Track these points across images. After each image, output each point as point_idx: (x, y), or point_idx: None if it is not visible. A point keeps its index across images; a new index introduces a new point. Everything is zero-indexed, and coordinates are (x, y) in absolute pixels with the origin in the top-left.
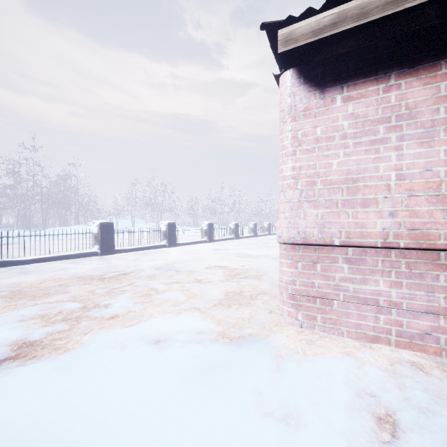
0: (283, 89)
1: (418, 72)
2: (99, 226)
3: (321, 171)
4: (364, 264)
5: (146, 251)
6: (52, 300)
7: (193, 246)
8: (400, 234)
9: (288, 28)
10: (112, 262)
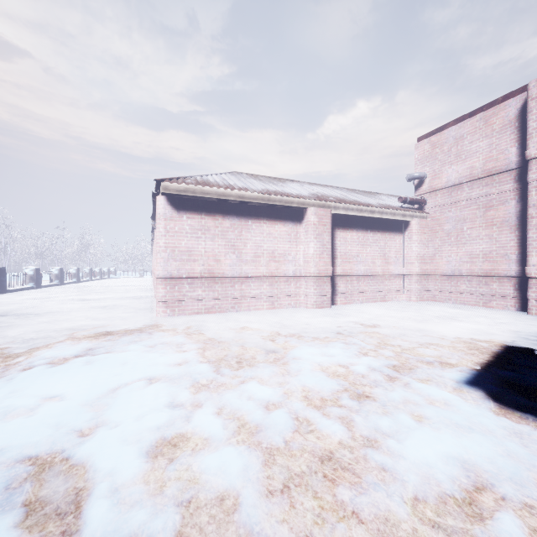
0: (160, 203)
1: (211, 216)
2: None
3: (178, 246)
4: (194, 284)
5: None
6: None
7: None
8: (205, 272)
9: (166, 183)
10: None
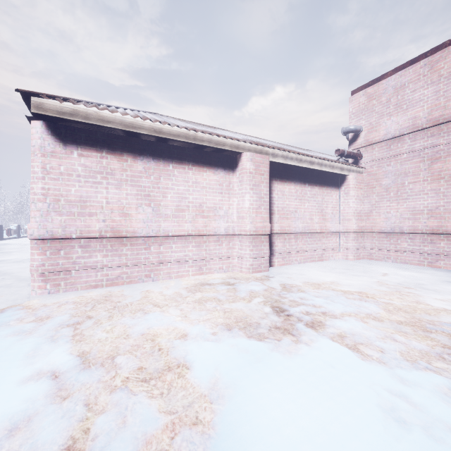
0: (34, 131)
1: (116, 154)
2: None
3: (64, 193)
4: (90, 247)
5: None
6: None
7: None
8: (107, 230)
9: (39, 100)
10: None
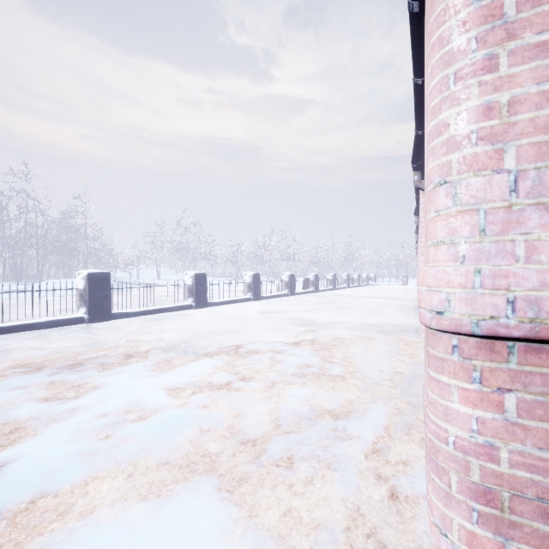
0: None
1: None
2: (86, 279)
3: None
4: None
5: (162, 314)
6: None
7: (231, 306)
8: None
9: None
10: (98, 336)
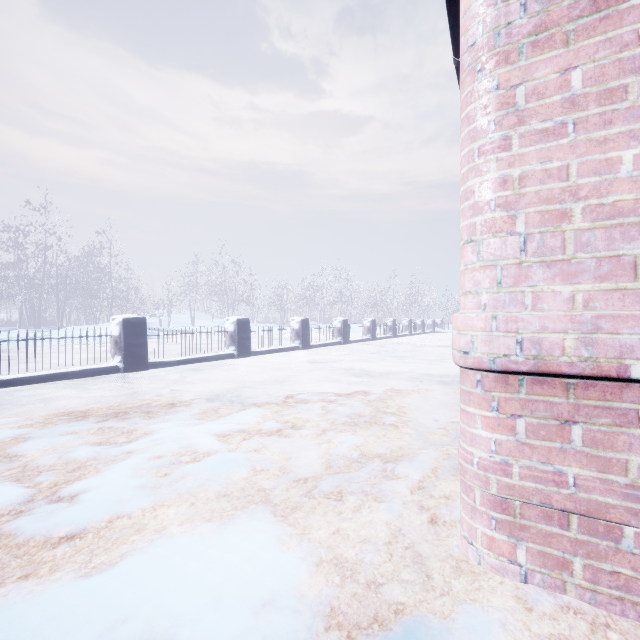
0: None
1: None
2: (122, 325)
3: (585, 183)
4: None
5: (201, 364)
6: None
7: (277, 355)
8: None
9: None
10: (137, 386)
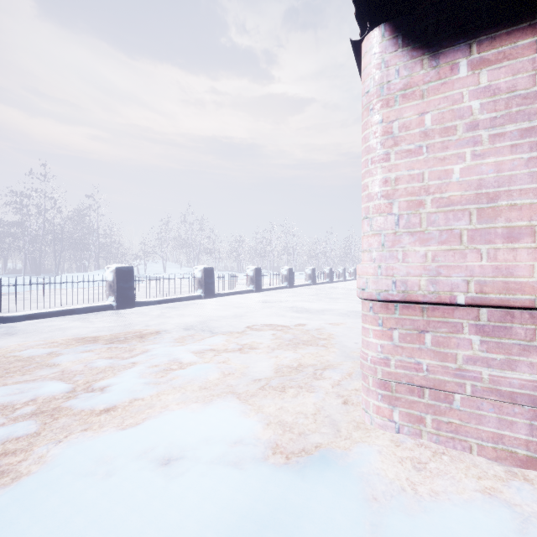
0: (367, 59)
1: None
2: (115, 272)
3: (433, 184)
4: (509, 336)
5: (176, 303)
6: (29, 378)
7: (235, 297)
8: None
9: None
10: (129, 319)
